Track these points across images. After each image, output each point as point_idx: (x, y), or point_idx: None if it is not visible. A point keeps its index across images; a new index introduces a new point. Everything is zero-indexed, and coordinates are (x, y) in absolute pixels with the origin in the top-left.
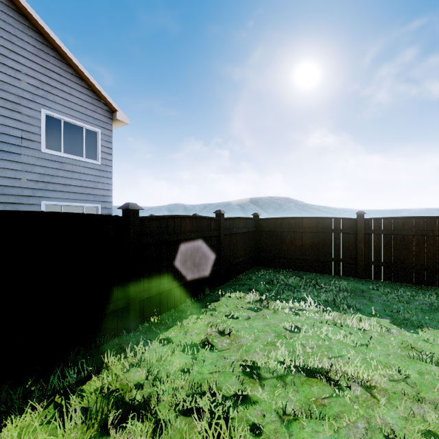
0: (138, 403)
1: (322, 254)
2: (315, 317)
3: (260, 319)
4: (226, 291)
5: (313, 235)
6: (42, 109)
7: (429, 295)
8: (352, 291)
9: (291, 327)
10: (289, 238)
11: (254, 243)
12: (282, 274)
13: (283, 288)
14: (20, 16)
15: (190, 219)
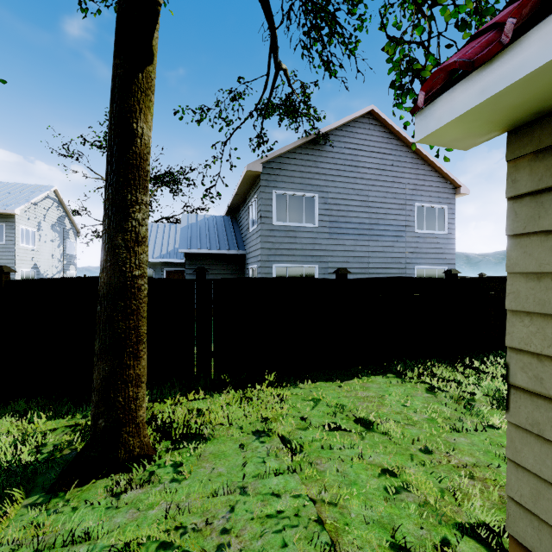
0: None
1: None
2: None
3: None
4: None
5: None
6: (415, 203)
7: None
8: None
9: None
10: None
11: None
12: None
13: None
14: (405, 148)
15: None
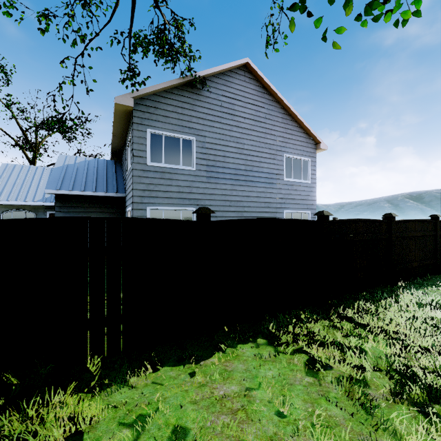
0: (439, 306)
1: None
2: None
3: None
4: None
5: None
6: (284, 154)
7: None
8: None
9: None
10: None
11: None
12: None
13: None
14: (276, 103)
15: (416, 222)
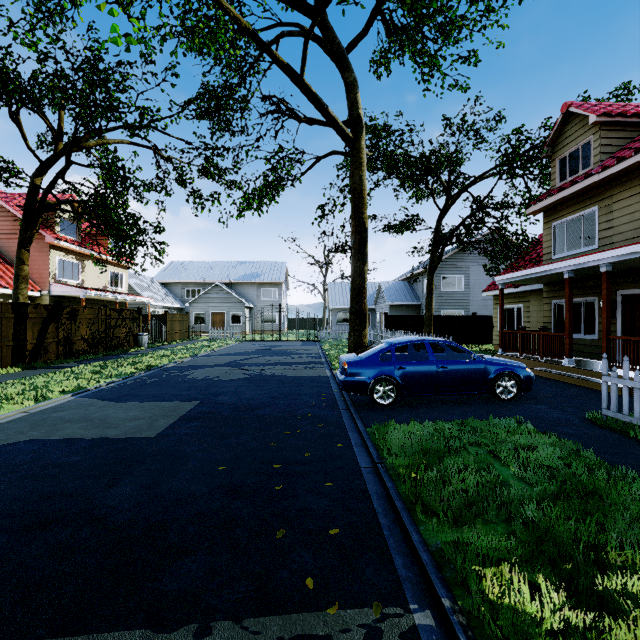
0: None
1: None
2: None
3: None
4: None
5: None
6: None
7: None
8: None
9: None
10: None
11: None
12: None
13: None
14: None
15: None
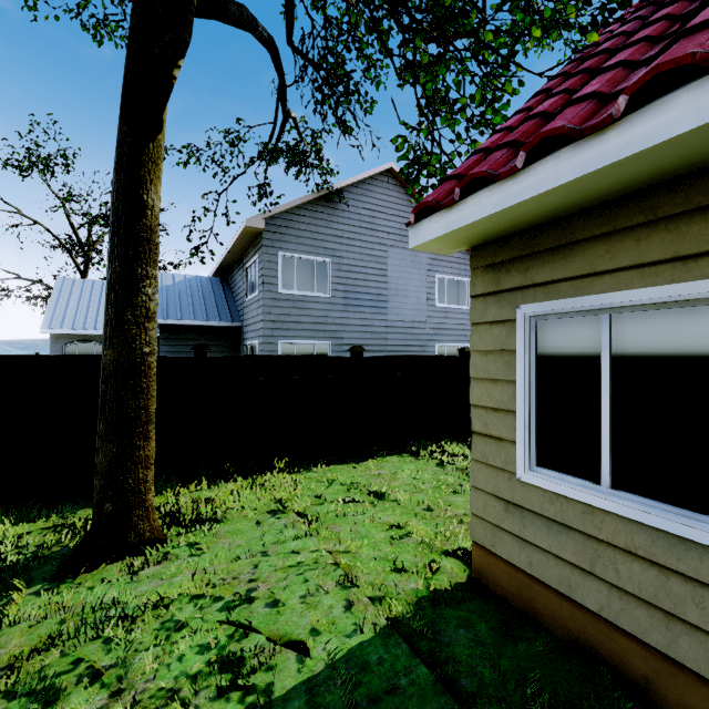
0: None
1: None
2: None
3: None
4: None
5: None
6: (436, 274)
7: None
8: None
9: None
10: None
11: None
12: None
13: None
14: None
15: None
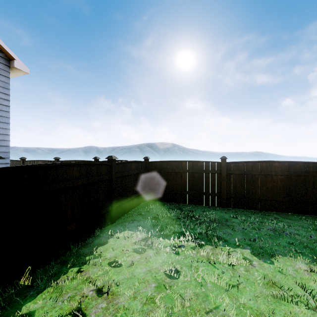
0: None
1: (196, 190)
2: (193, 254)
3: (143, 264)
4: (115, 230)
5: (190, 175)
6: None
7: (270, 220)
8: (219, 220)
9: (171, 271)
10: (172, 177)
11: (144, 182)
12: (167, 206)
13: (166, 223)
14: None
15: (77, 166)
